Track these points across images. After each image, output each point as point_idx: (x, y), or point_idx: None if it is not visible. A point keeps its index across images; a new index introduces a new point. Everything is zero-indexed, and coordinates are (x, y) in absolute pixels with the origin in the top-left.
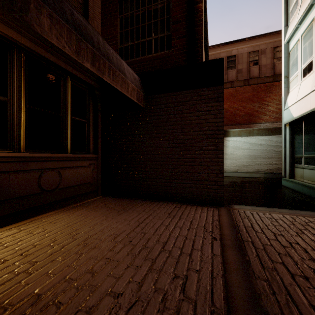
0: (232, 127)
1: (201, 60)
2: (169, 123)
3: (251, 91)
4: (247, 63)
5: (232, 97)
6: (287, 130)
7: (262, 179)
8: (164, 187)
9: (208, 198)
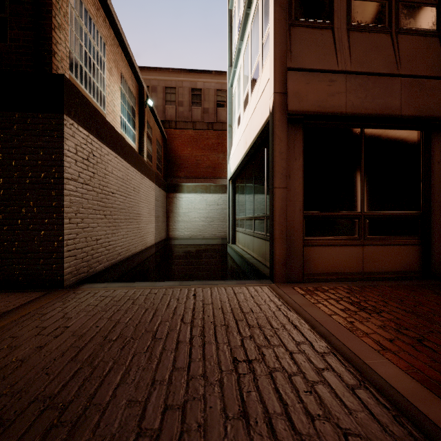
0: (194, 180)
1: (49, 72)
2: None
3: (215, 138)
4: (214, 102)
5: (194, 141)
6: (231, 187)
7: (219, 246)
8: None
9: (42, 278)
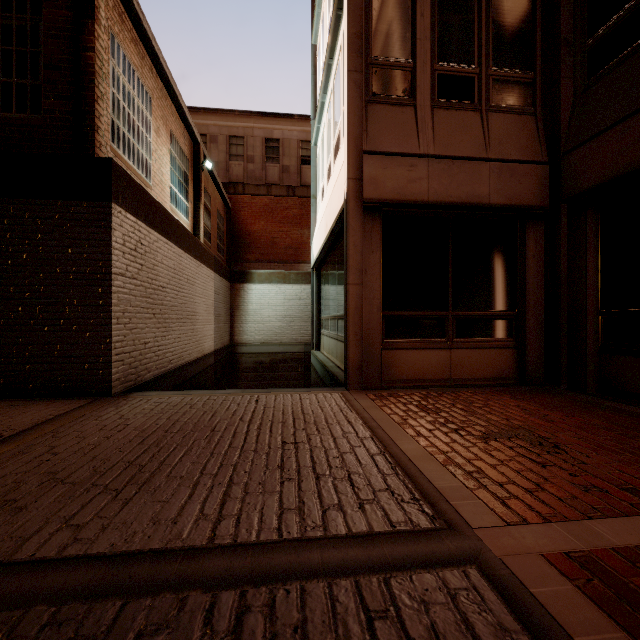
0: (269, 265)
1: (92, 151)
2: (13, 254)
3: (298, 207)
4: (297, 158)
5: (268, 212)
6: (314, 277)
7: (302, 355)
8: (2, 374)
9: (88, 385)
